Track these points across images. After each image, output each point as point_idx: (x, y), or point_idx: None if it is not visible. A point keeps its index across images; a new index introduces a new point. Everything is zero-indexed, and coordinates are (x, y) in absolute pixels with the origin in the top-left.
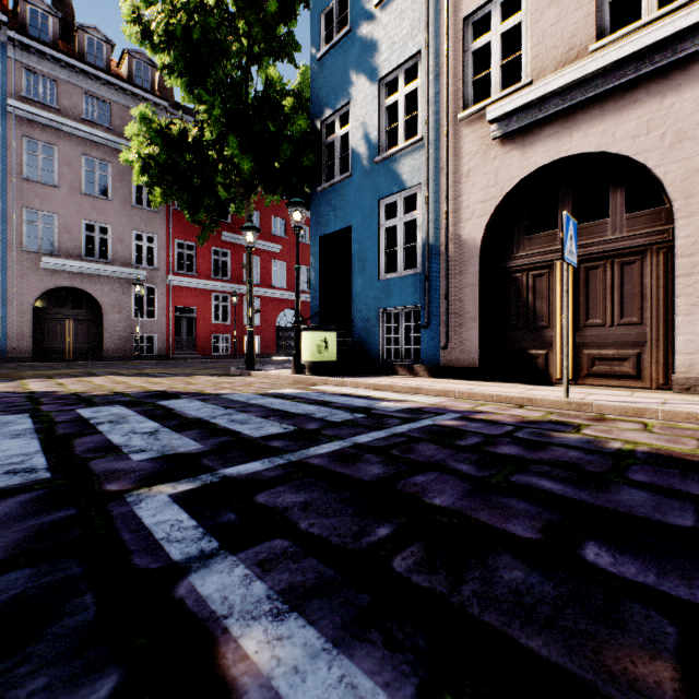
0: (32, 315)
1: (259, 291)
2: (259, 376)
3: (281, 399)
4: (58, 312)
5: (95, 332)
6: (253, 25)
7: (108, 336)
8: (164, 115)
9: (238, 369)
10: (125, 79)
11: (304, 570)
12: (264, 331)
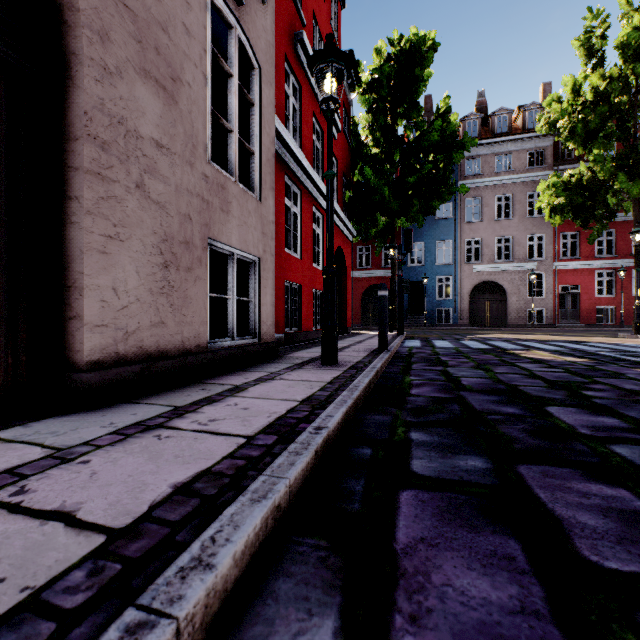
0: (468, 300)
1: None
2: None
3: None
4: (481, 297)
5: (501, 308)
6: None
7: (510, 311)
8: (550, 140)
9: (626, 334)
10: (519, 129)
11: None
12: None
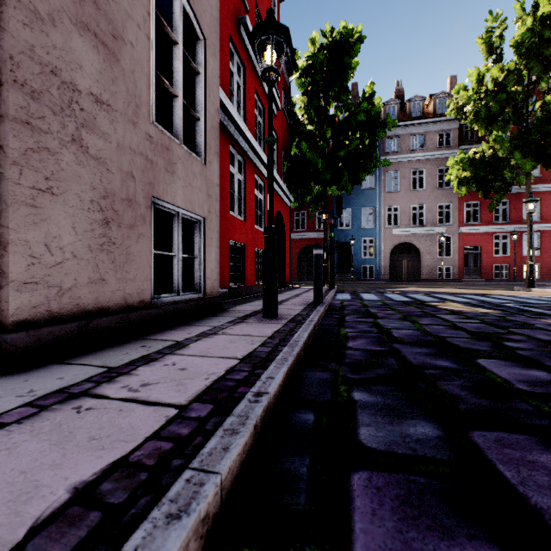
0: (388, 258)
1: (538, 226)
2: (537, 291)
3: (550, 298)
4: (399, 256)
5: (416, 266)
6: (532, 68)
7: (423, 268)
8: (456, 124)
9: (520, 287)
10: (431, 114)
11: (544, 309)
12: (544, 260)
